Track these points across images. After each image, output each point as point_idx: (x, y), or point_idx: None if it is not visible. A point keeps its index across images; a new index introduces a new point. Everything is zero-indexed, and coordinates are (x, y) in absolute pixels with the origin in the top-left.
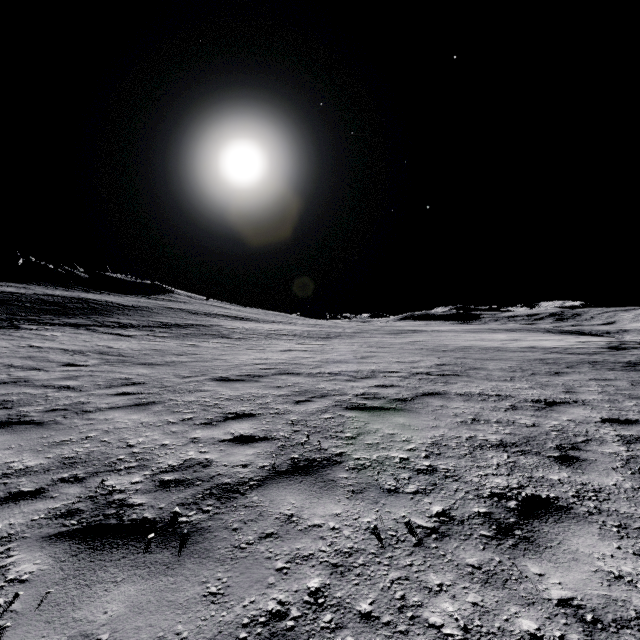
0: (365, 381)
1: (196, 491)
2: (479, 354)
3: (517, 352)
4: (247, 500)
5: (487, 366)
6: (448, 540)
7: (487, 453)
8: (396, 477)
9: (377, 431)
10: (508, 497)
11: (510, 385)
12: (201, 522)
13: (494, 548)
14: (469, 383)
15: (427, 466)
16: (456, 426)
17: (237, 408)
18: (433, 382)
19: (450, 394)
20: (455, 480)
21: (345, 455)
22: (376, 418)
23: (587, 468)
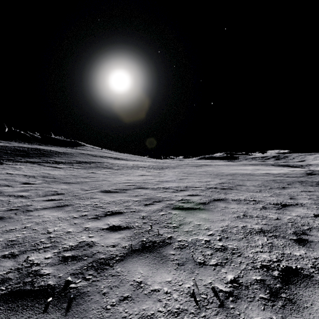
0: (182, 192)
1: (83, 264)
2: (241, 177)
3: (260, 176)
4: (113, 271)
5: (246, 184)
6: (240, 302)
7: (255, 237)
8: (203, 254)
9: (190, 223)
10: (272, 268)
11: (260, 194)
12: (83, 288)
13: (271, 308)
14: (238, 193)
15: (221, 246)
16: (234, 219)
17: (112, 208)
18: (219, 193)
19: (228, 200)
20: (239, 256)
21: (173, 238)
22: (189, 214)
23: (315, 247)
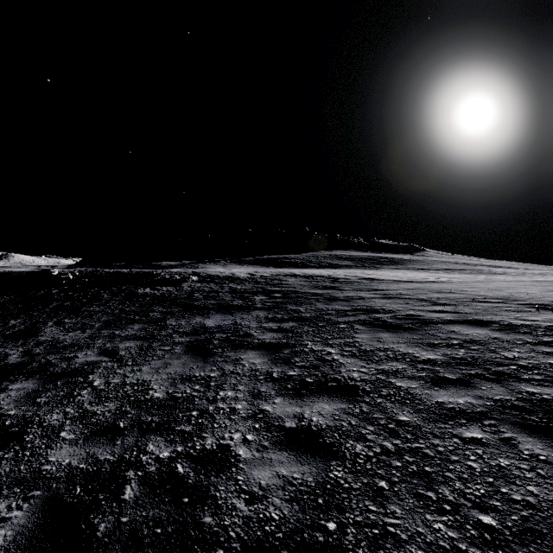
0: None
1: None
2: None
3: None
4: None
5: None
6: None
7: None
8: None
9: None
10: None
11: None
12: None
13: None
14: None
15: None
16: None
17: None
18: None
19: None
20: None
21: None
22: None
23: None
